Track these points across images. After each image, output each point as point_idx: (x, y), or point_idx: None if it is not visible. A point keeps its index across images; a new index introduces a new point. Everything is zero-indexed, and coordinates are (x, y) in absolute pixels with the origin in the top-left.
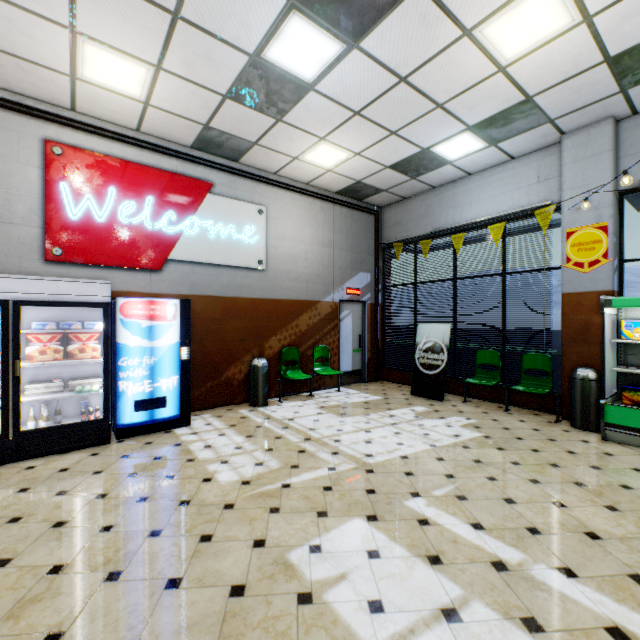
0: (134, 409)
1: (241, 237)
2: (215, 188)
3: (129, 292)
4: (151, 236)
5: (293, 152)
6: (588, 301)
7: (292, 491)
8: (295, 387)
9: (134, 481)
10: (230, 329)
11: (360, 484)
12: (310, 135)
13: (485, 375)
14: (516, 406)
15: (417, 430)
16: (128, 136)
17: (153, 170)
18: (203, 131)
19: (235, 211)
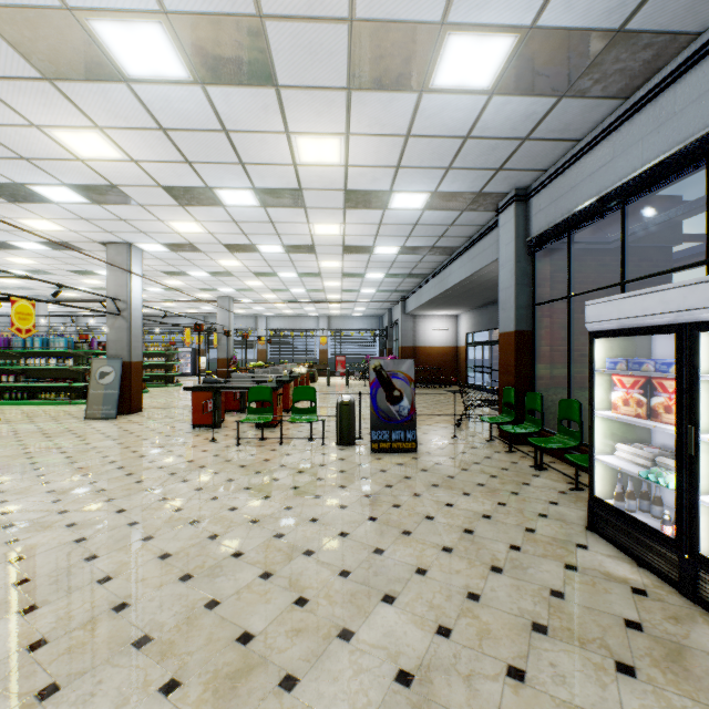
0: None
1: None
2: None
3: None
4: None
5: None
6: None
7: None
8: None
9: None
10: None
11: None
12: None
13: None
14: None
15: None
16: None
17: None
18: None
19: None
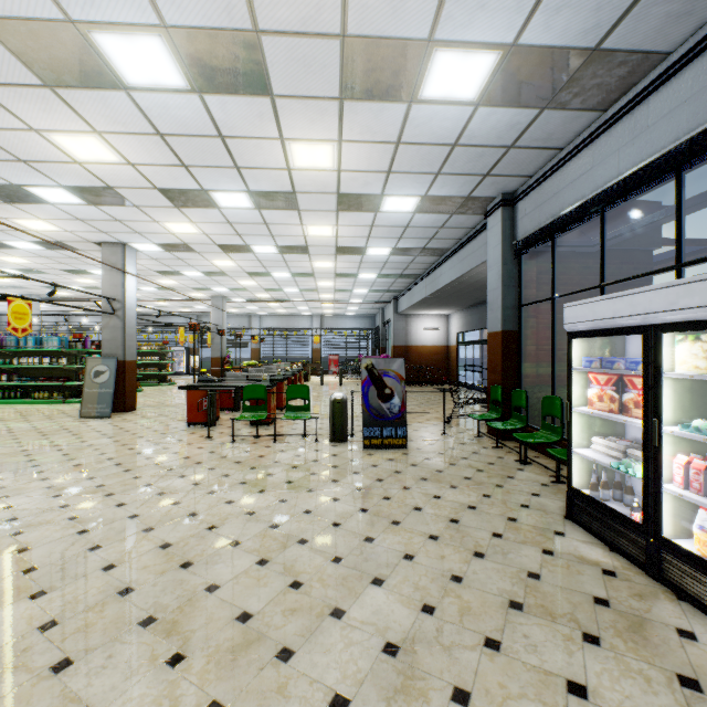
0: None
1: None
2: None
3: None
4: None
5: None
6: None
7: None
8: None
9: None
10: None
11: None
12: None
13: None
14: None
15: None
16: None
17: None
18: None
19: None
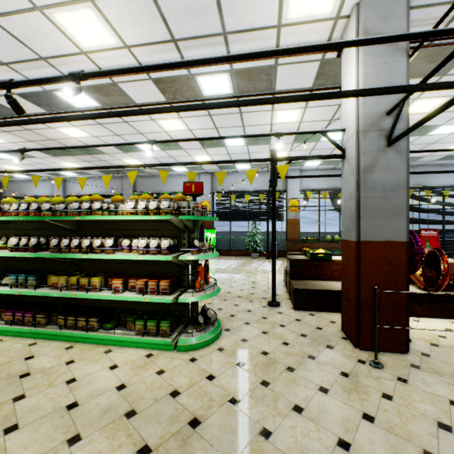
0: None
1: None
2: None
3: None
4: None
5: None
6: None
7: None
8: None
9: None
10: None
11: None
12: None
13: None
14: None
15: None
16: None
17: None
18: None
19: None
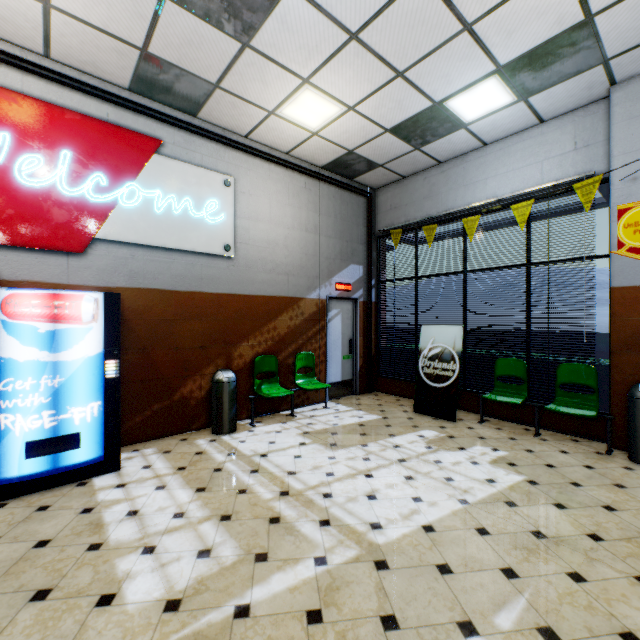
0: (25, 455)
1: (201, 214)
2: (165, 148)
3: (34, 282)
4: (68, 205)
5: (268, 102)
6: None
7: (251, 628)
8: (272, 404)
9: None
10: (186, 333)
11: (369, 601)
12: (289, 74)
13: (507, 389)
14: (550, 430)
15: (435, 471)
16: (31, 62)
17: (71, 114)
18: (141, 61)
19: (193, 180)
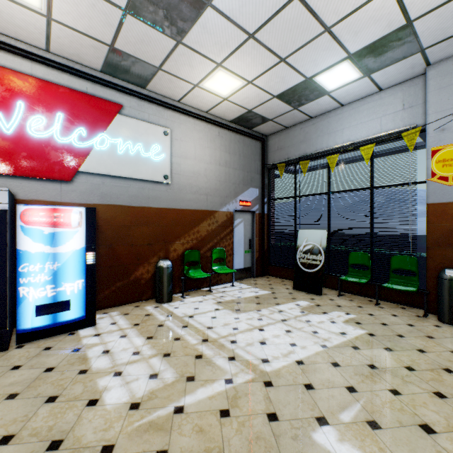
0: (35, 314)
1: (148, 154)
2: (124, 110)
3: (39, 201)
4: (61, 149)
5: (193, 79)
6: (452, 210)
7: (185, 419)
8: (196, 283)
9: (8, 407)
10: (138, 235)
11: (260, 405)
12: (208, 60)
13: (357, 273)
14: (386, 301)
15: (306, 327)
16: (37, 55)
17: (63, 89)
18: (109, 53)
19: (143, 131)
